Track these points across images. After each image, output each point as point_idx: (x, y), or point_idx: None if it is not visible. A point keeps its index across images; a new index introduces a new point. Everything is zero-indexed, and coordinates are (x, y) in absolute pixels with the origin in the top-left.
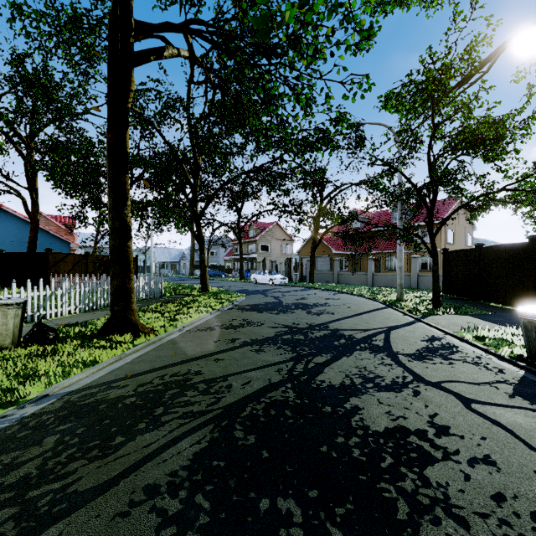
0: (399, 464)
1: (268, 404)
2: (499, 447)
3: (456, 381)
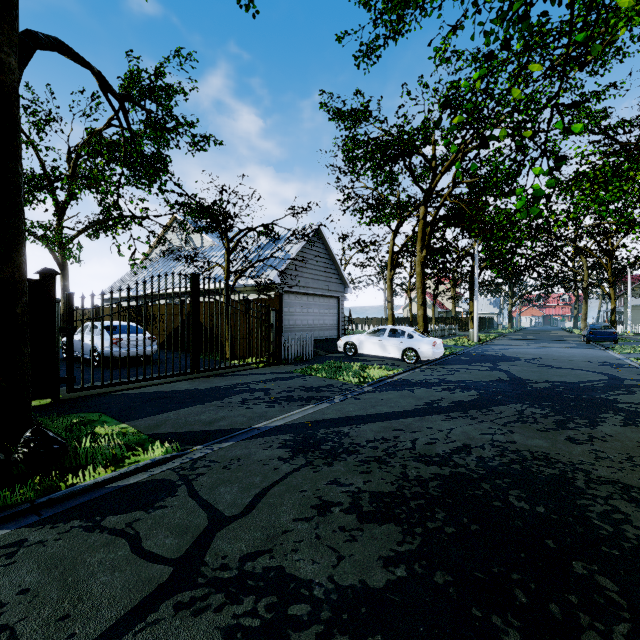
0: (408, 498)
1: (572, 636)
2: (306, 484)
3: (140, 551)
